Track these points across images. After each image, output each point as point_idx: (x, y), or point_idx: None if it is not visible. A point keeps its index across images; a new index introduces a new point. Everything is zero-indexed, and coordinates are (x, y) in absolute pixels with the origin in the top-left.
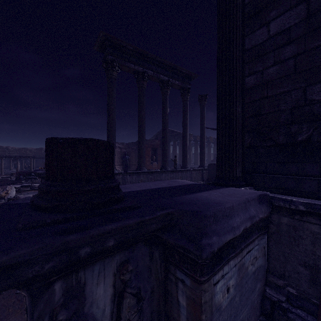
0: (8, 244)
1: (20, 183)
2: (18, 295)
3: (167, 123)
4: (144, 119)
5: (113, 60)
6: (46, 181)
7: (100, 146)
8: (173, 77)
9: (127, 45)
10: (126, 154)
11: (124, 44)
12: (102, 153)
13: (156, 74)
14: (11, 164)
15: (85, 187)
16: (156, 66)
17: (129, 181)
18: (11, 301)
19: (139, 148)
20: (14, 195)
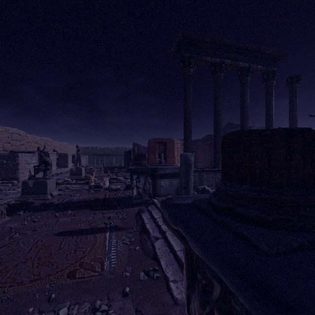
0: (313, 287)
1: (108, 176)
2: (142, 282)
3: (247, 115)
4: (220, 113)
5: (190, 57)
6: (238, 184)
7: (313, 138)
8: (254, 62)
9: (204, 38)
10: (193, 151)
11: (201, 38)
12: (314, 148)
13: (235, 62)
14: (99, 160)
15: (312, 197)
16: (235, 53)
17: (205, 179)
18: (138, 287)
19: (215, 145)
20: (108, 186)
